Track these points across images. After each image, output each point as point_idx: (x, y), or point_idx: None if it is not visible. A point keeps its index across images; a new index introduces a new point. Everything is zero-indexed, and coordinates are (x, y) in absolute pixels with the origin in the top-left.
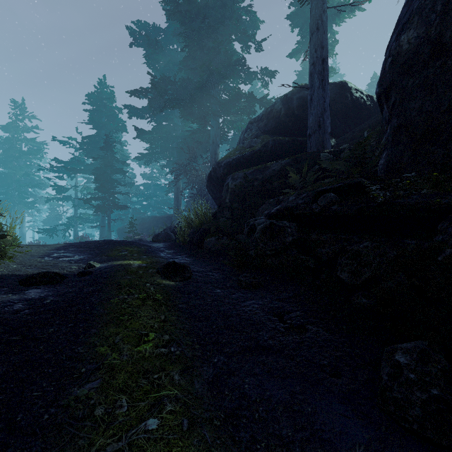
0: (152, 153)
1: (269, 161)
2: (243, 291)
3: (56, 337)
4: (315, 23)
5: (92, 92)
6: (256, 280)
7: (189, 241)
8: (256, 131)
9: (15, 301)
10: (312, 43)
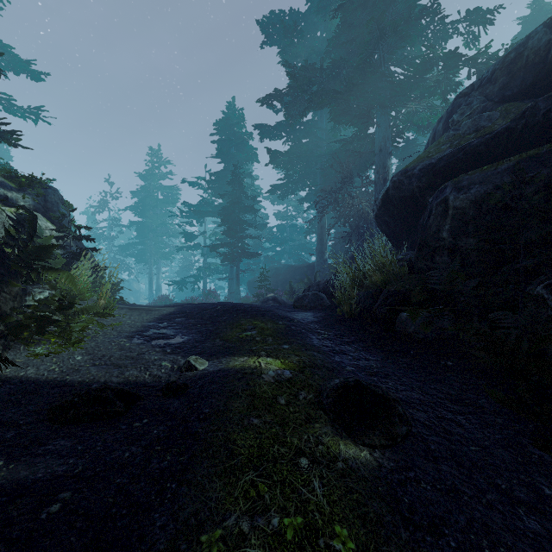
0: (289, 182)
1: (541, 144)
2: None
3: None
4: None
5: (220, 120)
6: None
7: (360, 313)
8: (481, 102)
9: None
10: None
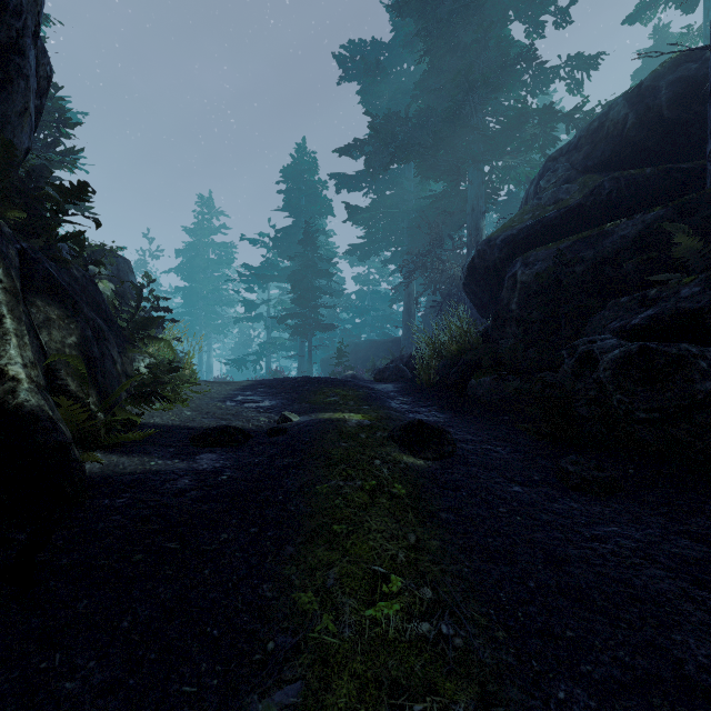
0: (370, 242)
1: (604, 222)
2: (575, 496)
3: (231, 553)
4: None
5: (288, 165)
6: (604, 473)
7: (438, 382)
8: (566, 170)
9: (181, 472)
10: None
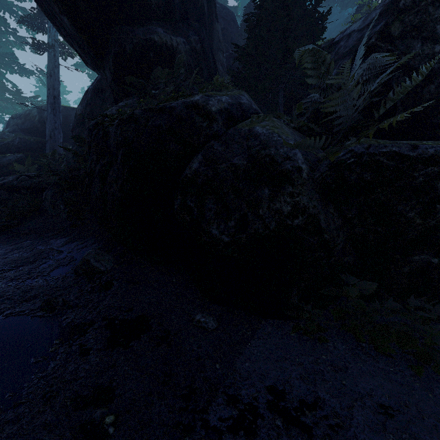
0: None
1: (15, 152)
2: None
3: None
4: (49, 72)
5: None
6: None
7: None
8: (14, 126)
9: None
10: (47, 83)
